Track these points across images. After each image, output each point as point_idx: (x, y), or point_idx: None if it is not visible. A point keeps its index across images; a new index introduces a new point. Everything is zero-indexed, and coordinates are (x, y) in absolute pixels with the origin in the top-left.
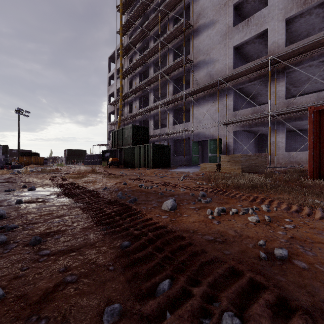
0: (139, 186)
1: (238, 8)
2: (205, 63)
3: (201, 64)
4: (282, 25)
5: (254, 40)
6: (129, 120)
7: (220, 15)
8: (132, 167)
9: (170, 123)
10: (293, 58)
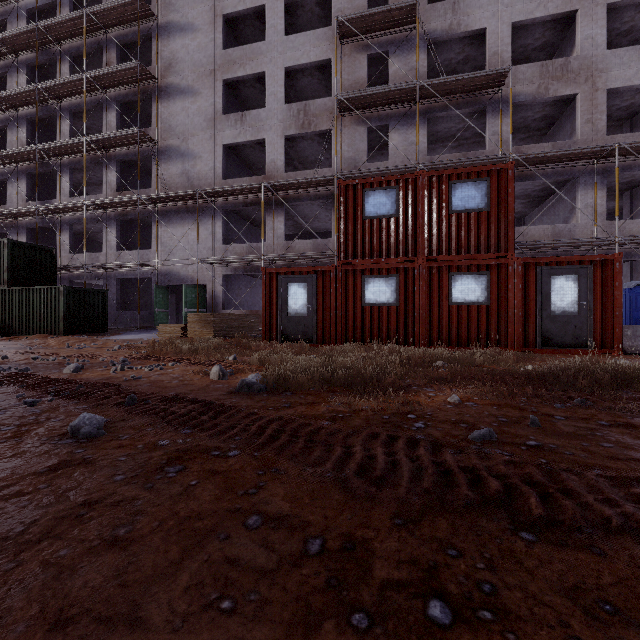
0: (33, 358)
1: (232, 86)
2: (180, 154)
3: (173, 152)
4: (281, 142)
5: (253, 145)
6: None
7: (205, 86)
8: (8, 335)
9: (110, 246)
10: (292, 190)
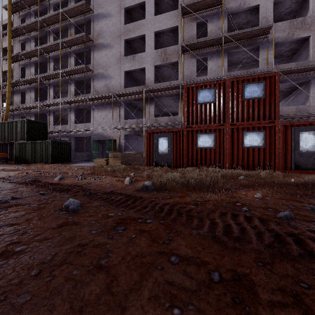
0: (39, 173)
1: (128, 42)
2: (104, 76)
3: (101, 76)
4: (152, 68)
5: (139, 71)
6: (21, 111)
7: (116, 43)
8: (26, 163)
9: (72, 121)
10: (158, 92)
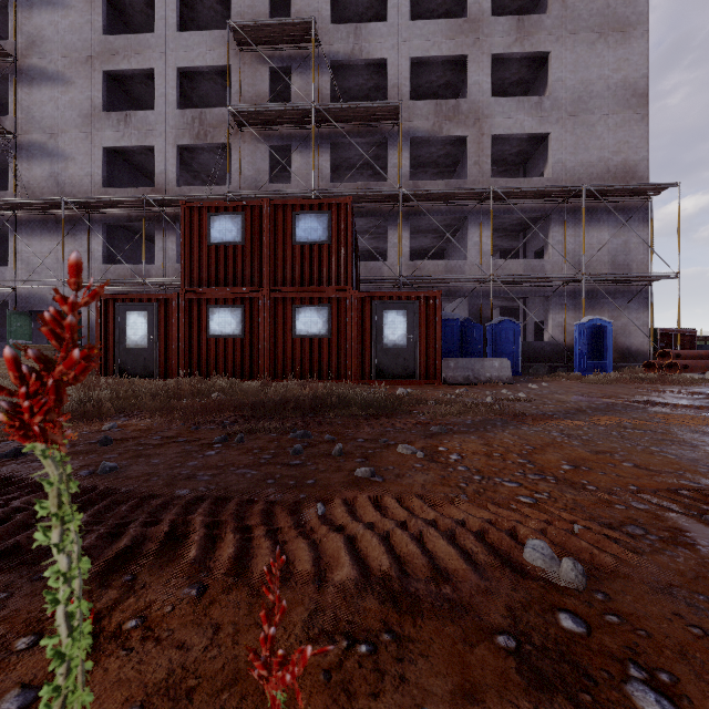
0: None
1: (118, 79)
2: (46, 152)
3: (38, 150)
4: (173, 151)
5: (145, 151)
6: None
7: (79, 75)
8: None
9: None
10: None
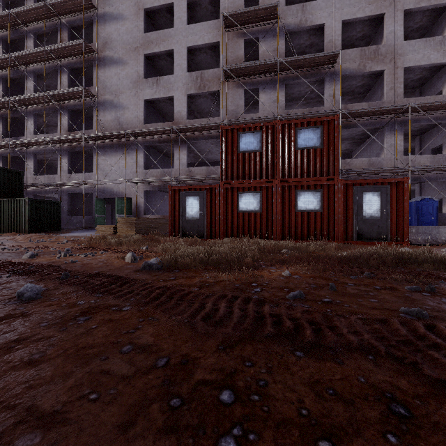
0: (2, 249)
1: (150, 59)
2: (113, 105)
3: (109, 104)
4: (184, 98)
5: (165, 100)
6: None
7: (131, 58)
8: None
9: (63, 170)
10: (192, 132)
